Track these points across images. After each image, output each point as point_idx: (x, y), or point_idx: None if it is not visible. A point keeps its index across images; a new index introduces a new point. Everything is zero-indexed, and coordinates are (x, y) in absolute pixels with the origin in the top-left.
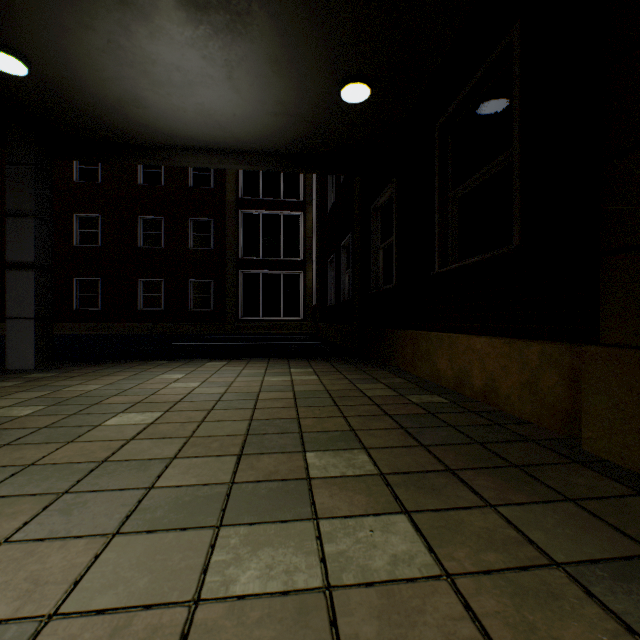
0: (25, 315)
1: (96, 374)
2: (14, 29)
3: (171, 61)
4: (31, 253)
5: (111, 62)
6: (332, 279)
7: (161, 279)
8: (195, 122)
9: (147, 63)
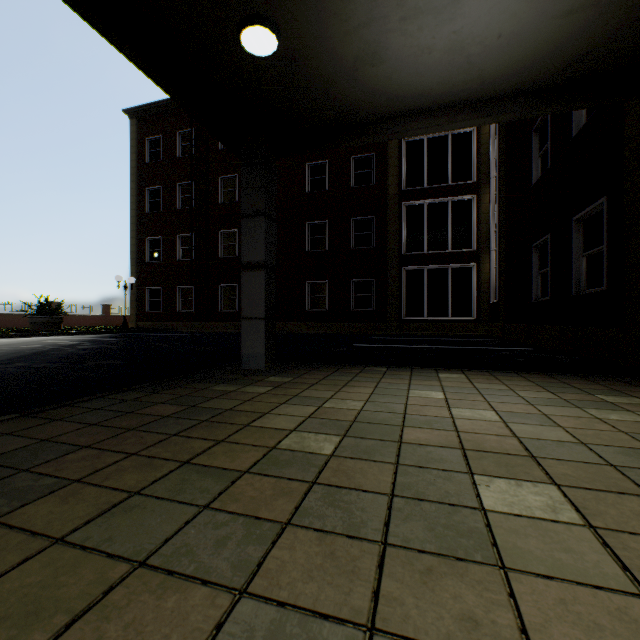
0: (256, 315)
1: (331, 382)
2: None
3: None
4: (261, 252)
5: None
6: (538, 268)
7: (325, 281)
8: (435, 67)
9: None
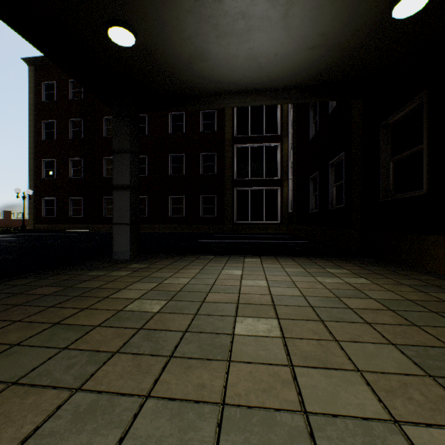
0: (124, 222)
1: (174, 267)
2: (131, 5)
3: (240, 9)
4: (128, 178)
5: (192, 21)
6: (313, 191)
7: (183, 196)
8: (241, 67)
9: (220, 16)
